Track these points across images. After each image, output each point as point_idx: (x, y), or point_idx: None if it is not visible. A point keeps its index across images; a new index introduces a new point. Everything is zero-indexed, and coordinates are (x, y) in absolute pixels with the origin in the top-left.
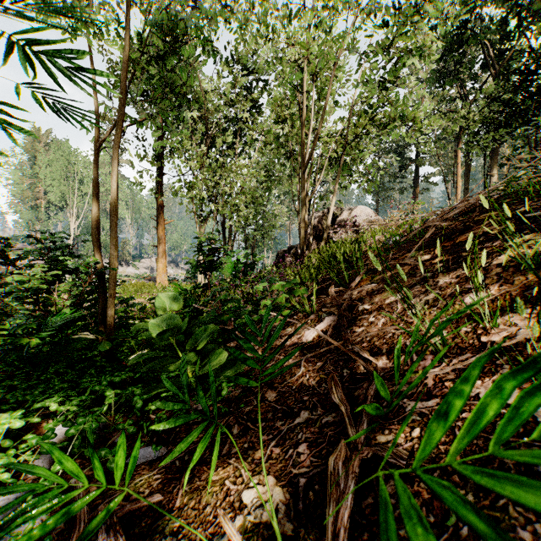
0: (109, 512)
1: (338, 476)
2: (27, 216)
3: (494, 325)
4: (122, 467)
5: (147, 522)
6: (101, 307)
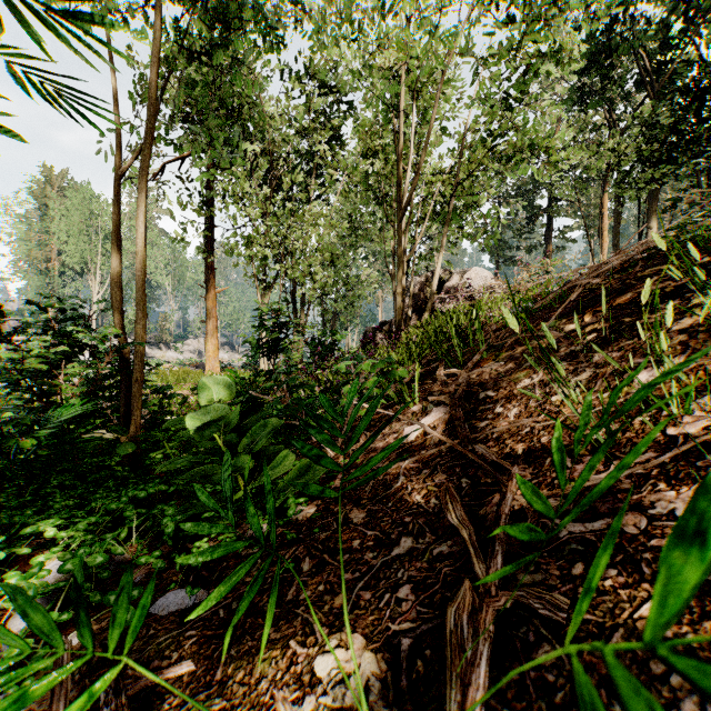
0: (90, 702)
1: (462, 637)
2: (35, 284)
3: (685, 412)
4: (119, 624)
5: (172, 704)
6: (123, 396)
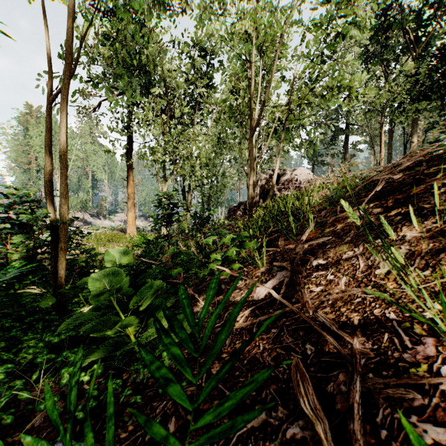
0: None
1: None
2: (21, 178)
3: None
4: None
5: None
6: (53, 259)
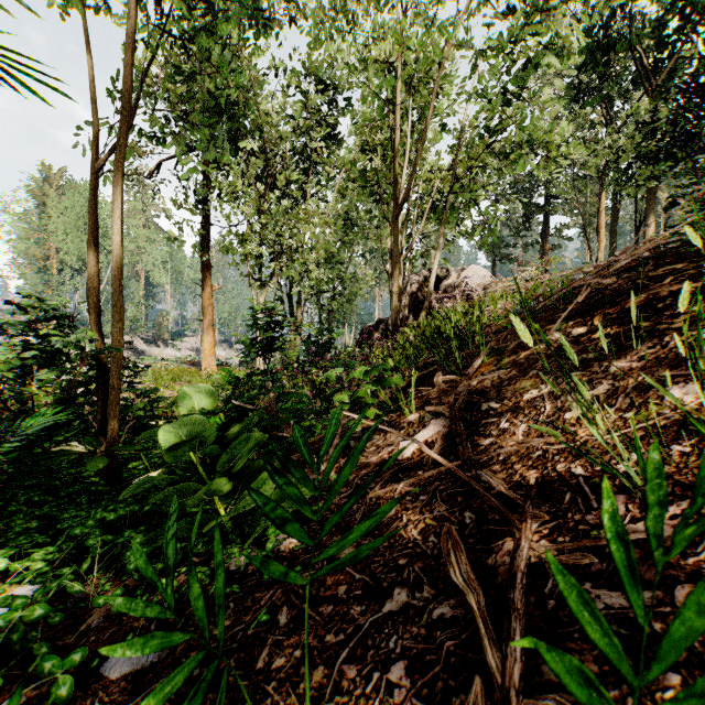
0: None
1: None
2: (34, 282)
3: None
4: None
5: None
6: (100, 404)
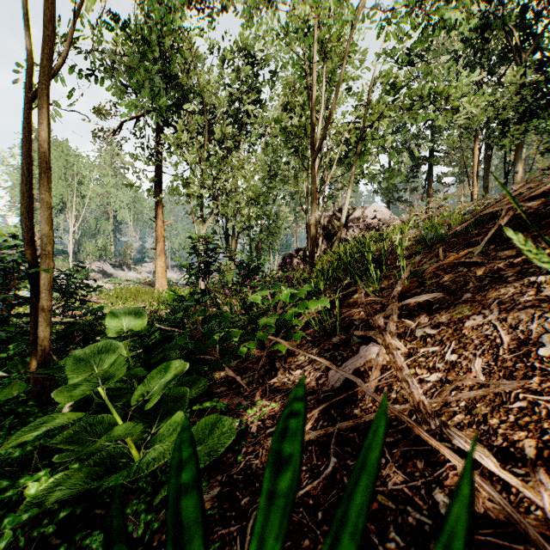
0: None
1: None
2: None
3: None
4: None
5: None
6: (33, 324)
